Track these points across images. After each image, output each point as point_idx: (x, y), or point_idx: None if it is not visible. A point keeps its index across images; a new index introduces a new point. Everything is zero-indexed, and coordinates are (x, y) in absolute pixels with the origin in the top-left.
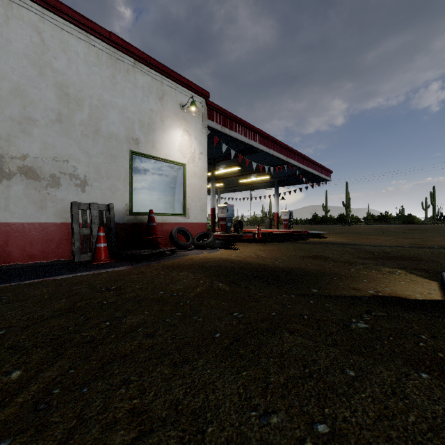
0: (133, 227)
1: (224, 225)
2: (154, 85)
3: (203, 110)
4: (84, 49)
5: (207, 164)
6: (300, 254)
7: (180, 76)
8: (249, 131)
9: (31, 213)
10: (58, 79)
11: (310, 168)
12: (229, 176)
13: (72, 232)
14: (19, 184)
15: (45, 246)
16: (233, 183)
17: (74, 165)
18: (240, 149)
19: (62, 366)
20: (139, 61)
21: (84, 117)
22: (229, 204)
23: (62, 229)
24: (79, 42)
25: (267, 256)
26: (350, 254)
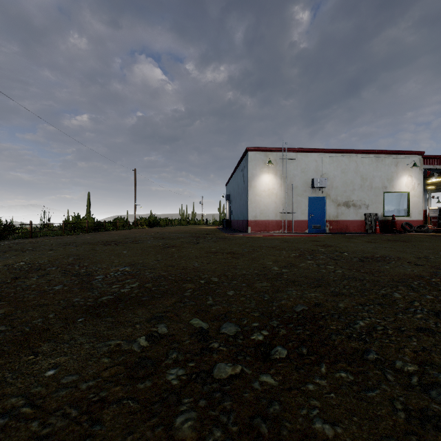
0: (384, 221)
1: (436, 222)
2: (392, 161)
3: (419, 162)
4: (367, 160)
5: None
6: None
7: (406, 151)
8: None
9: (354, 217)
10: (360, 174)
11: None
12: None
13: (366, 223)
14: (351, 209)
15: (357, 227)
16: None
17: (364, 201)
18: None
19: (405, 238)
20: (386, 154)
21: (367, 183)
22: (440, 207)
23: (361, 222)
24: (366, 159)
25: None
26: None
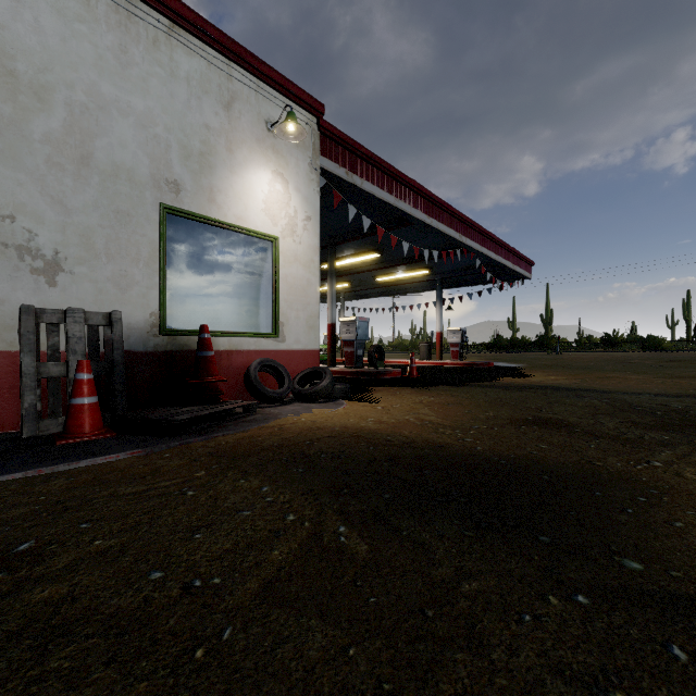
0: (167, 359)
1: (352, 354)
2: (212, 77)
3: (312, 138)
4: None
5: (322, 248)
6: (507, 416)
7: (266, 65)
8: (397, 183)
9: None
10: None
11: (499, 256)
12: (359, 271)
13: (20, 372)
14: None
15: None
16: (366, 284)
17: (28, 227)
18: (380, 219)
19: None
20: (180, 25)
21: (54, 126)
22: (359, 317)
23: None
24: None
25: (441, 420)
26: (607, 414)
